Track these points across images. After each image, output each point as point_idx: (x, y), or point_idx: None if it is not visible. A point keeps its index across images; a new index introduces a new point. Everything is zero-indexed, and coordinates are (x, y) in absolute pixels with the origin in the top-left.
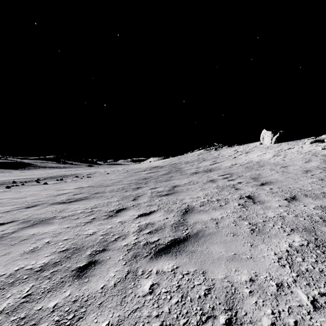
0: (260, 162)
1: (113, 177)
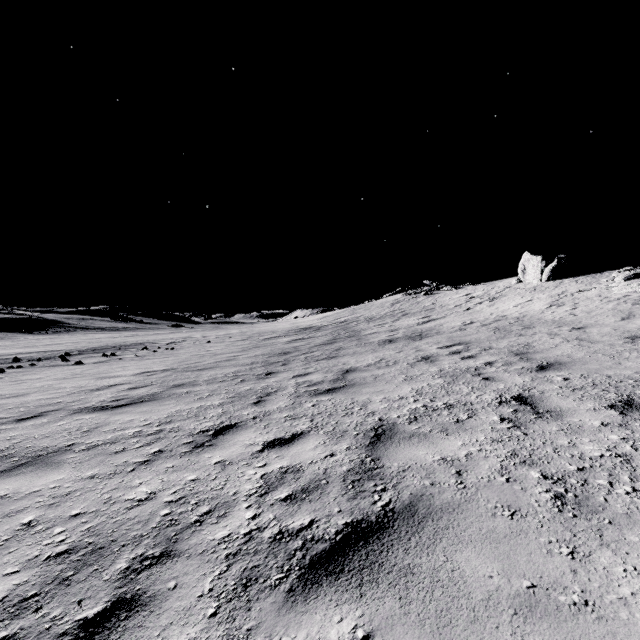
0: (523, 318)
1: (220, 348)
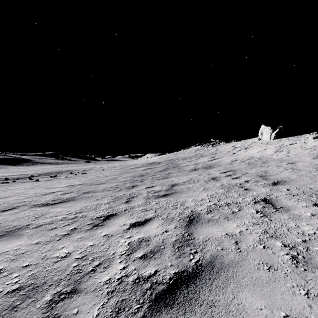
0: (262, 158)
1: (109, 173)
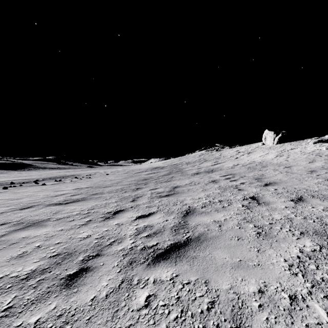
0: (263, 162)
1: (113, 177)
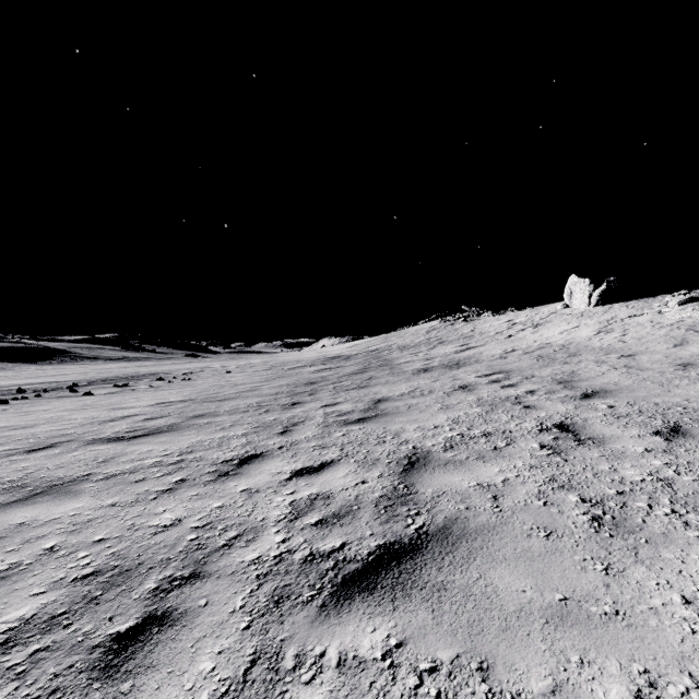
0: (569, 345)
1: (241, 379)
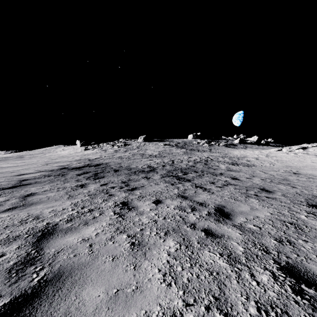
0: (59, 154)
1: None
